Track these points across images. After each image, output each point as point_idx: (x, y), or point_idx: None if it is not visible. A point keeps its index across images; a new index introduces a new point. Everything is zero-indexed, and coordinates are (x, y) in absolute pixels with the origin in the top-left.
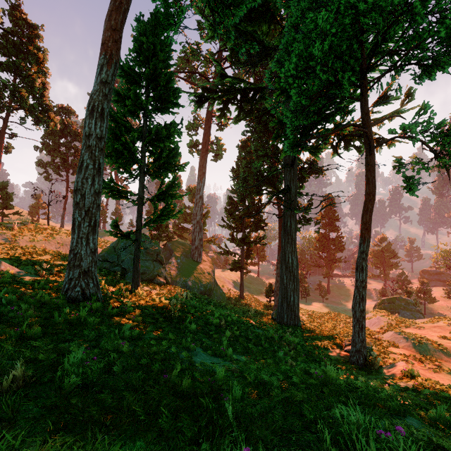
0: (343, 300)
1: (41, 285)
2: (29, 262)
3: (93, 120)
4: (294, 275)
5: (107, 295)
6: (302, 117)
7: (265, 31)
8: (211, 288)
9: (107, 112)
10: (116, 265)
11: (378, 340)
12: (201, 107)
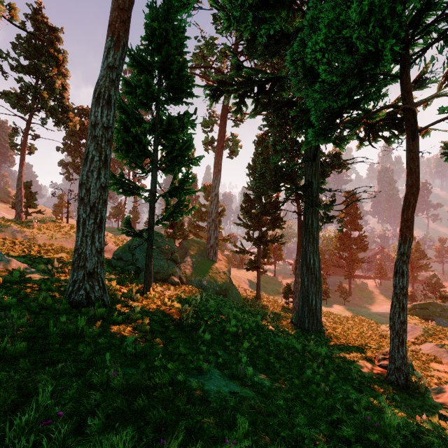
0: (366, 303)
1: (48, 286)
2: (44, 260)
3: (99, 108)
4: (316, 277)
5: (116, 298)
6: (330, 100)
7: (284, 17)
8: (226, 288)
9: (114, 99)
10: (130, 264)
11: (415, 352)
12: (216, 101)
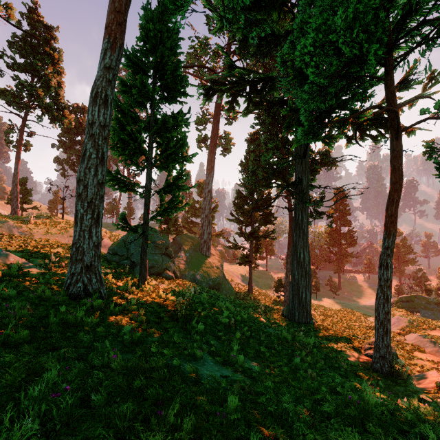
0: (355, 296)
1: (46, 279)
2: (41, 255)
3: (96, 107)
4: (306, 271)
5: (112, 290)
6: (319, 100)
7: (275, 19)
8: (219, 282)
9: (111, 99)
10: (125, 258)
11: (400, 342)
12: (209, 100)
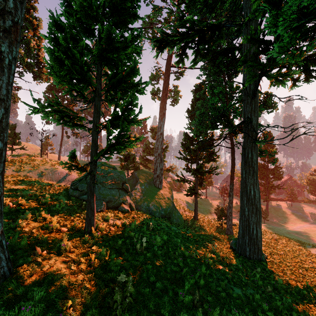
0: (282, 221)
1: None
2: None
3: None
4: (256, 208)
5: (35, 253)
6: None
7: None
8: (170, 212)
9: None
10: (85, 193)
11: None
12: (162, 52)
